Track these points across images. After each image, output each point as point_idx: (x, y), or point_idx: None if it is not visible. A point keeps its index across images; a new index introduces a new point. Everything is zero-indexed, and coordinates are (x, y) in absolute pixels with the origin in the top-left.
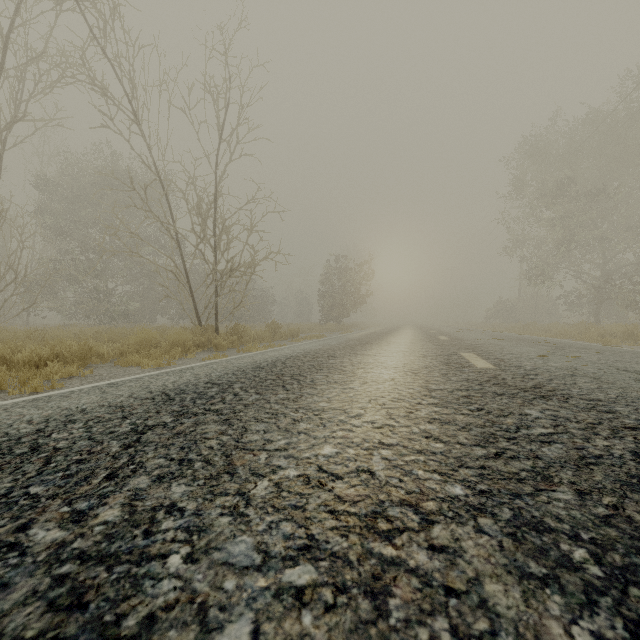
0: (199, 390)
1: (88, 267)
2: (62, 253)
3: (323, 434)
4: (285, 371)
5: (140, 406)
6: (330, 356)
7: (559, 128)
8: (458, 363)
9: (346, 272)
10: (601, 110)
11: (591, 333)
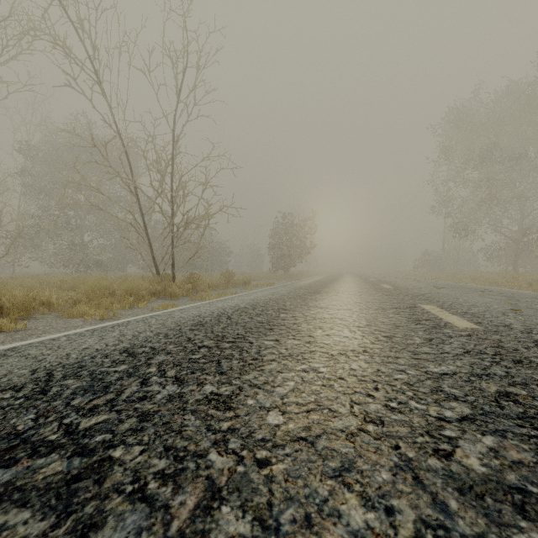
0: (101, 368)
1: (65, 222)
2: (42, 210)
3: None
4: (228, 331)
5: None
6: (280, 308)
7: (482, 99)
8: (429, 320)
9: (293, 227)
10: (521, 81)
11: (520, 281)
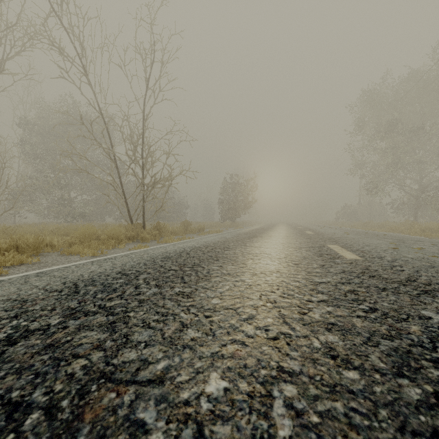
0: (107, 281)
1: (56, 182)
2: (38, 172)
3: (211, 350)
4: (187, 261)
5: (42, 301)
6: (225, 247)
7: (389, 83)
8: (329, 254)
9: (238, 186)
10: (419, 70)
11: (415, 229)
